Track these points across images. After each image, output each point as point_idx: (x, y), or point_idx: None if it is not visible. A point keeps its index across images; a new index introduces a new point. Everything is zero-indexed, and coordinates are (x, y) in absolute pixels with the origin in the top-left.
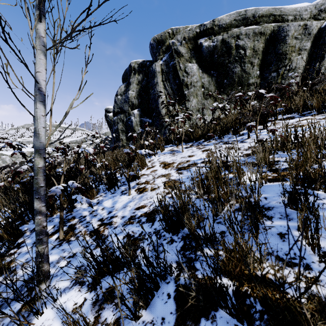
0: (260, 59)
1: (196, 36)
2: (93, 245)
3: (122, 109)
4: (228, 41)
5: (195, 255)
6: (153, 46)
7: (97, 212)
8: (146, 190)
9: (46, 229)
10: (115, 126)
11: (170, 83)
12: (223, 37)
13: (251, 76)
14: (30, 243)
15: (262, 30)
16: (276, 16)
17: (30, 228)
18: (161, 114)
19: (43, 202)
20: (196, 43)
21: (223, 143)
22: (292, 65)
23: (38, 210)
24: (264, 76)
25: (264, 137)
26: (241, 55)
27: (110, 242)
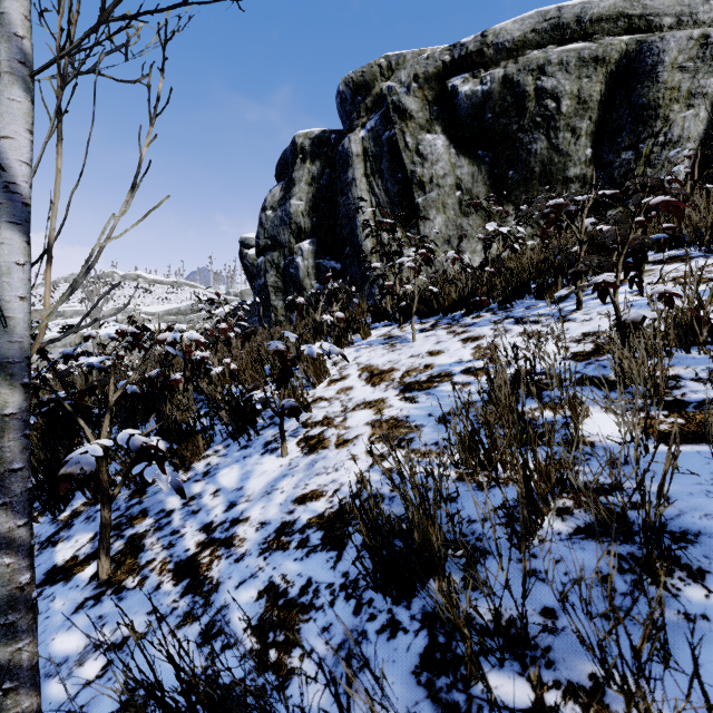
0: (594, 120)
1: (443, 72)
2: (179, 612)
3: (276, 240)
4: (518, 79)
5: (467, 696)
6: (345, 96)
7: (201, 502)
8: (326, 444)
9: (30, 593)
10: (260, 278)
11: (383, 180)
12: (506, 71)
13: (572, 160)
14: None
15: (598, 53)
16: (633, 19)
17: (40, 537)
18: (363, 250)
19: (19, 515)
20: (443, 86)
21: (514, 321)
22: (671, 134)
23: (4, 538)
24: (604, 160)
25: (642, 315)
26: (548, 112)
27: (223, 609)
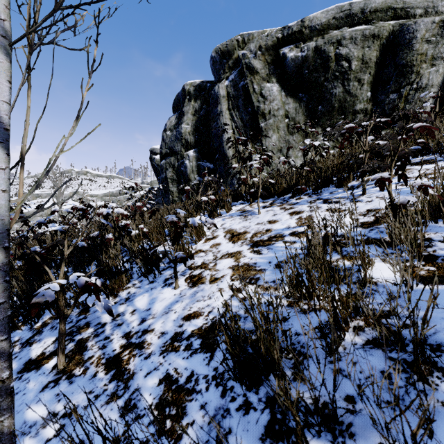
0: (372, 74)
1: (277, 44)
2: (108, 392)
3: (172, 149)
4: (324, 48)
5: None
6: (216, 60)
7: (124, 318)
8: (203, 280)
9: (9, 384)
10: (163, 173)
11: (239, 112)
12: (317, 44)
13: (358, 99)
14: (15, 370)
15: (375, 32)
16: (397, 10)
17: (22, 339)
18: (227, 156)
19: (1, 333)
20: (277, 53)
21: (323, 201)
22: (421, 83)
23: None
24: (378, 99)
25: (407, 200)
26: (343, 69)
27: (136, 391)
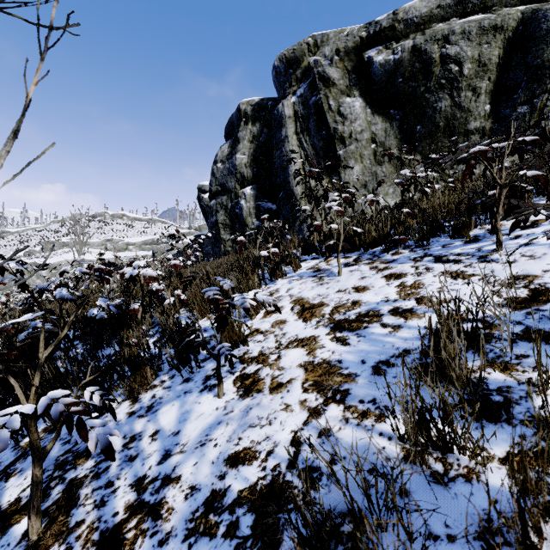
0: (493, 80)
1: (360, 46)
2: None
3: (224, 186)
4: (425, 48)
5: None
6: (279, 70)
7: (139, 446)
8: (260, 386)
9: None
10: (212, 217)
11: (310, 136)
12: (415, 42)
13: (473, 115)
14: None
15: (497, 22)
16: None
17: None
18: (294, 194)
19: None
20: (360, 58)
21: (434, 259)
22: None
23: None
24: (501, 114)
25: None
26: (452, 74)
27: None
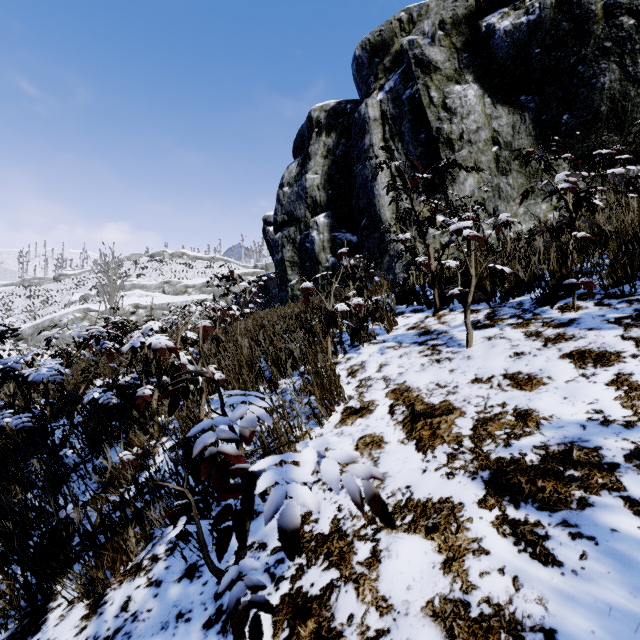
0: None
1: (475, 12)
2: None
3: (292, 215)
4: None
5: None
6: (361, 61)
7: None
8: None
9: None
10: (277, 253)
11: (403, 142)
12: None
13: None
14: None
15: None
16: None
17: None
18: (382, 221)
19: None
20: (474, 29)
21: None
22: None
23: None
24: None
25: None
26: (623, 32)
27: None
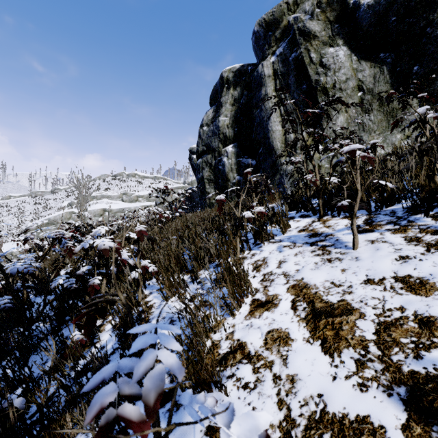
0: None
1: None
2: None
3: (209, 146)
4: None
5: None
6: (259, 34)
7: None
8: None
9: None
10: (199, 173)
11: (290, 92)
12: None
13: None
14: None
15: None
16: None
17: None
18: (274, 149)
19: None
20: (344, 6)
21: None
22: None
23: None
24: None
25: None
26: None
27: None
